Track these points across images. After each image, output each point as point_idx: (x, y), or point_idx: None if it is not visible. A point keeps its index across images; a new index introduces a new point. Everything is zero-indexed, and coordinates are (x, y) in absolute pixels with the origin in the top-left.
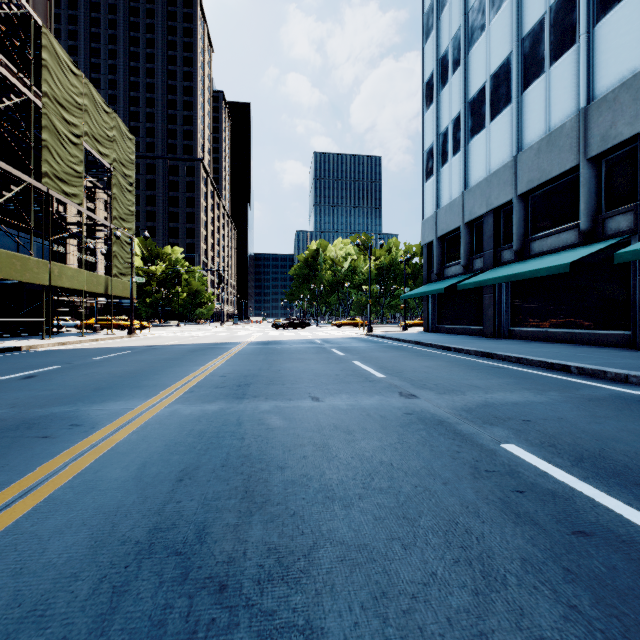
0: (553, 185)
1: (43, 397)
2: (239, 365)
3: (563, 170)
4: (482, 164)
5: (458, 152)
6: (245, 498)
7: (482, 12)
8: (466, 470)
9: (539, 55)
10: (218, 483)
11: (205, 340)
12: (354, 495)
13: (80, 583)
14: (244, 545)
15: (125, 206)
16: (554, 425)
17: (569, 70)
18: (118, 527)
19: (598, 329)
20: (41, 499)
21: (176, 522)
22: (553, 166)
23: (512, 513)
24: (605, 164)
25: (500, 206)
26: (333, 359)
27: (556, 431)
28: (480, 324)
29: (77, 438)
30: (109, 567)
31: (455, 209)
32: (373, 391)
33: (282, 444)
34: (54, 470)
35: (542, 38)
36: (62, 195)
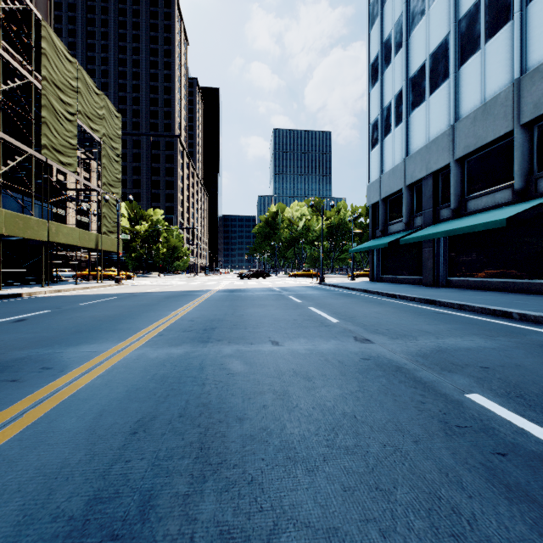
0: (488, 150)
1: (25, 339)
2: (207, 310)
3: (498, 136)
4: (422, 133)
5: (400, 123)
6: (199, 457)
7: None
8: (435, 425)
9: (475, 34)
10: (173, 437)
11: (180, 288)
12: (318, 456)
13: None
14: (192, 526)
15: (113, 174)
16: (514, 373)
17: (503, 45)
18: (54, 495)
19: (530, 279)
20: None
21: (120, 489)
22: (488, 132)
23: (501, 484)
24: (537, 129)
25: (439, 170)
26: (291, 305)
27: (518, 379)
28: (420, 274)
29: (43, 382)
30: None
31: (397, 173)
32: (329, 335)
33: (242, 391)
34: (9, 419)
35: (478, 18)
36: (59, 164)
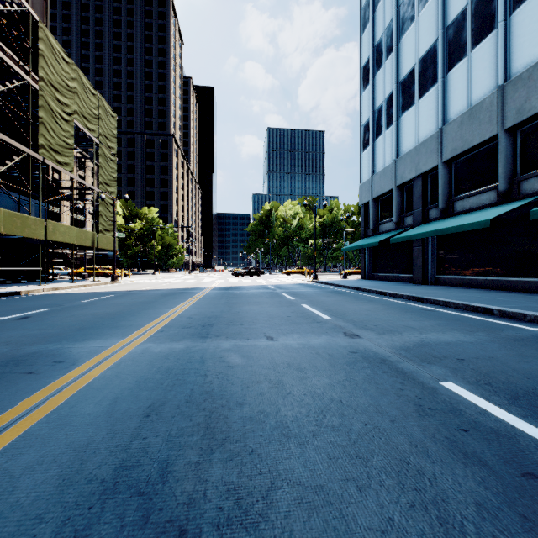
0: (474, 153)
1: (33, 336)
2: (204, 308)
3: (483, 139)
4: (412, 135)
5: (391, 125)
6: (206, 435)
7: (412, 5)
8: (411, 408)
9: (462, 41)
10: (182, 419)
11: (176, 286)
12: (308, 432)
13: (43, 526)
14: (204, 485)
15: (109, 173)
16: (486, 364)
17: (488, 53)
18: (86, 464)
19: (514, 277)
20: (18, 434)
21: (141, 459)
22: (474, 136)
23: (460, 453)
24: (520, 134)
25: (427, 171)
26: (284, 302)
27: (489, 369)
28: (410, 272)
29: (58, 374)
30: (73, 508)
31: (388, 174)
32: (320, 331)
33: (241, 381)
34: (34, 405)
35: (464, 26)
36: (56, 164)
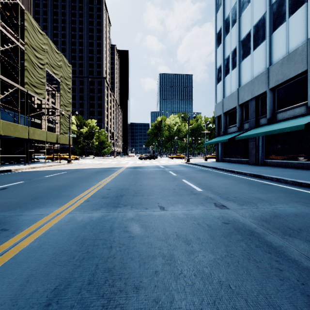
0: (290, 82)
1: (0, 204)
2: (119, 181)
3: (297, 73)
4: (248, 73)
5: (235, 68)
6: None
7: None
8: (300, 299)
9: (282, 12)
10: None
11: (104, 166)
12: None
13: None
14: None
15: (66, 99)
16: None
17: (300, 18)
18: None
19: None
20: None
21: None
22: (291, 72)
23: None
24: None
25: (259, 95)
26: (170, 178)
27: None
28: (247, 158)
29: None
30: None
31: (233, 97)
32: (197, 202)
33: (139, 255)
34: None
35: (284, 2)
36: (34, 93)
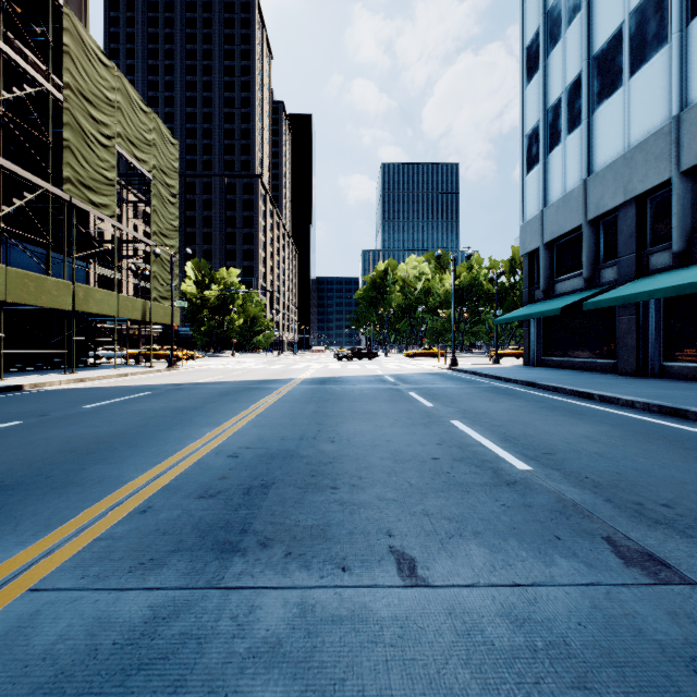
0: None
1: None
2: (272, 426)
3: None
4: (616, 137)
5: (576, 127)
6: None
7: None
8: None
9: None
10: None
11: (250, 376)
12: None
13: None
14: None
15: (167, 220)
16: None
17: None
18: None
19: None
20: None
21: None
22: None
23: None
24: None
25: (647, 191)
26: (417, 415)
27: None
28: (611, 357)
29: None
30: None
31: (572, 204)
32: (538, 531)
33: None
34: None
35: None
36: (89, 205)
